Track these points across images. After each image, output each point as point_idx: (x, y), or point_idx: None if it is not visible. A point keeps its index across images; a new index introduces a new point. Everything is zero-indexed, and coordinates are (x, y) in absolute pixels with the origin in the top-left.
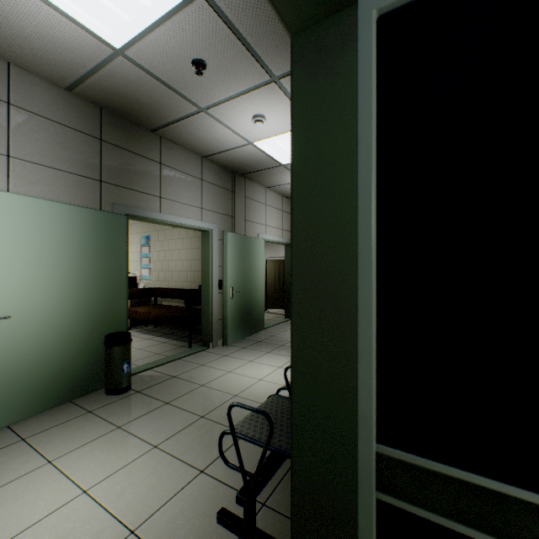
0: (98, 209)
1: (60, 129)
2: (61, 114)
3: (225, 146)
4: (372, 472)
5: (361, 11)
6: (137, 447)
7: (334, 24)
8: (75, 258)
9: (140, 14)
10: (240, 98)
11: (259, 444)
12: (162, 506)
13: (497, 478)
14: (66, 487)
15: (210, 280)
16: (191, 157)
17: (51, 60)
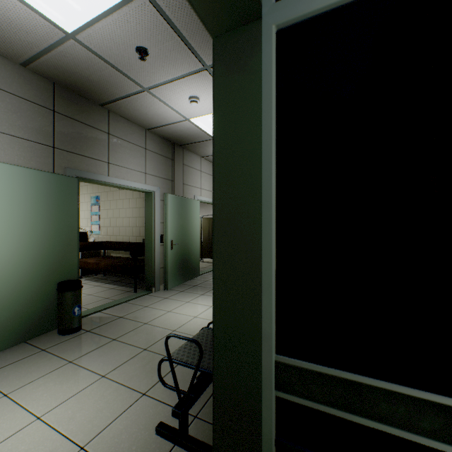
0: (51, 172)
1: (15, 100)
2: (16, 87)
3: (165, 121)
4: (272, 376)
5: (264, 25)
6: (87, 378)
7: (246, 32)
8: (29, 214)
9: (89, 5)
10: (178, 82)
11: (191, 367)
12: (109, 425)
13: (358, 372)
14: (21, 415)
15: (153, 234)
16: (136, 129)
17: (7, 38)
